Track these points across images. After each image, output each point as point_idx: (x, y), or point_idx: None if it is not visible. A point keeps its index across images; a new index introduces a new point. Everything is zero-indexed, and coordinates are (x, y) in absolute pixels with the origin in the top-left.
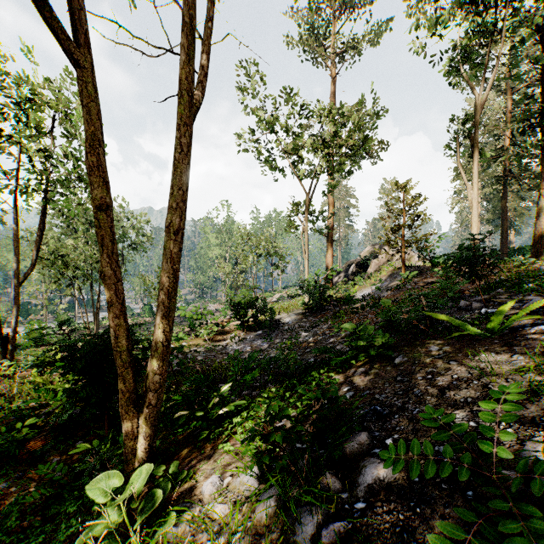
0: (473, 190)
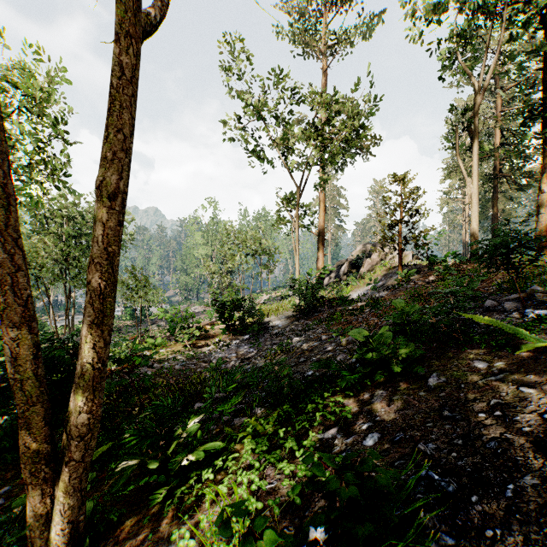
0: (472, 184)
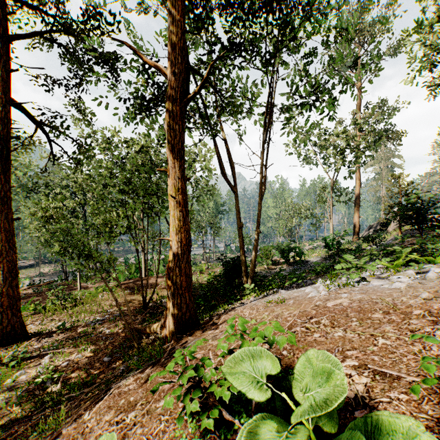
0: None
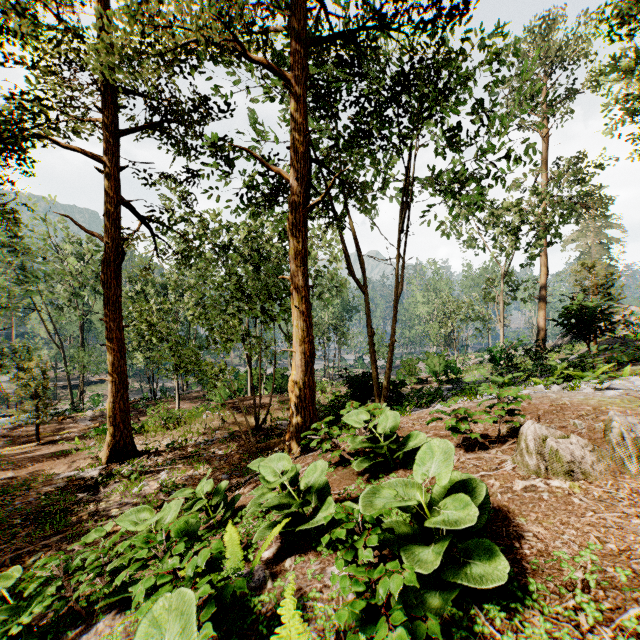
0: None
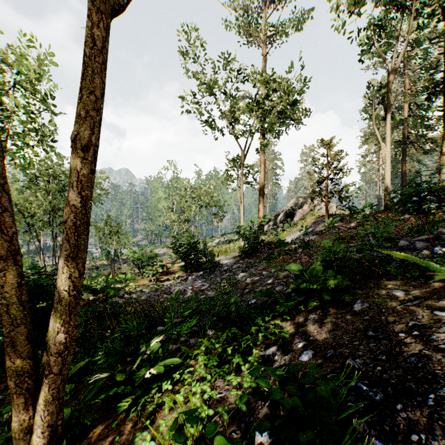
0: (386, 148)
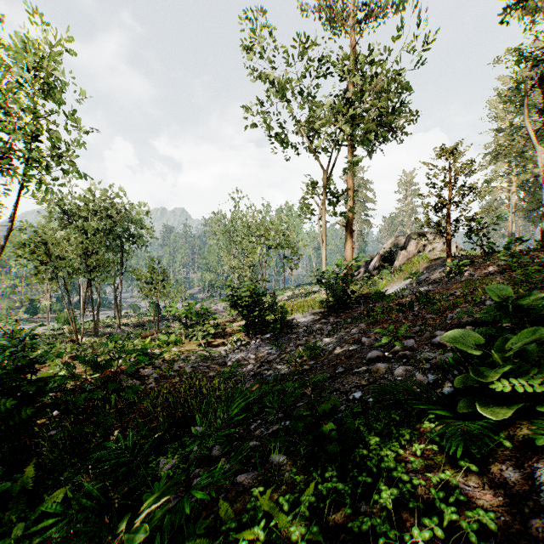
0: (543, 154)
